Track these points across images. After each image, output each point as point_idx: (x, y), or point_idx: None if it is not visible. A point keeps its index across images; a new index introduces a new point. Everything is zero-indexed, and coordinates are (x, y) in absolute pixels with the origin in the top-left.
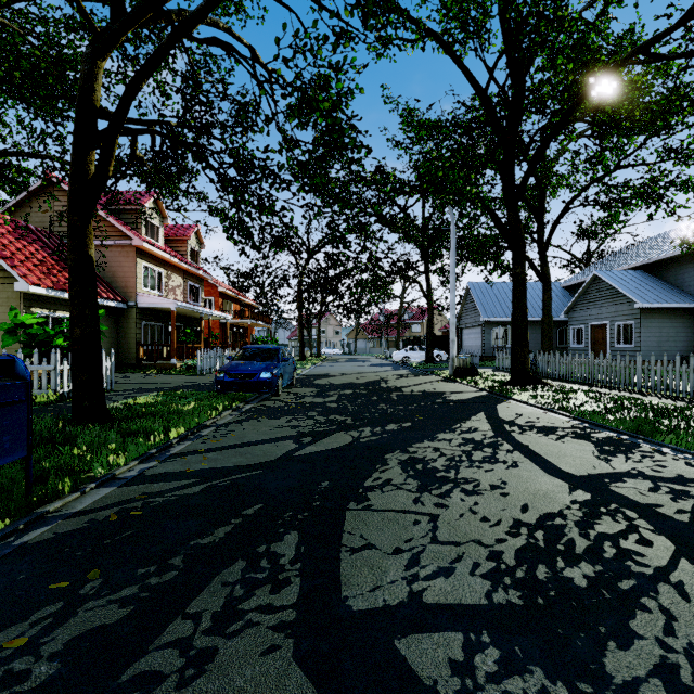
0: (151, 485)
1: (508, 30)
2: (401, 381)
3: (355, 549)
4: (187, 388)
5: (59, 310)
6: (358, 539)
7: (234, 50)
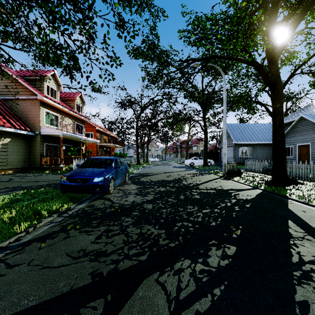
0: None
1: None
2: (195, 178)
3: None
4: (50, 186)
5: None
6: None
7: None
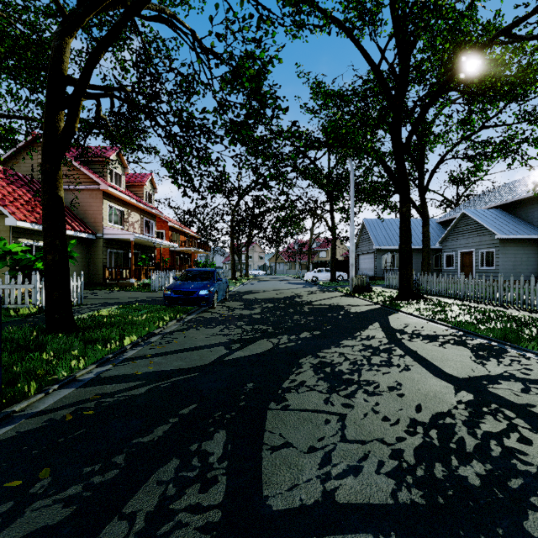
0: (104, 386)
1: (396, 18)
2: (312, 296)
3: (274, 447)
4: (141, 302)
5: (41, 240)
6: (277, 438)
7: (175, 25)
